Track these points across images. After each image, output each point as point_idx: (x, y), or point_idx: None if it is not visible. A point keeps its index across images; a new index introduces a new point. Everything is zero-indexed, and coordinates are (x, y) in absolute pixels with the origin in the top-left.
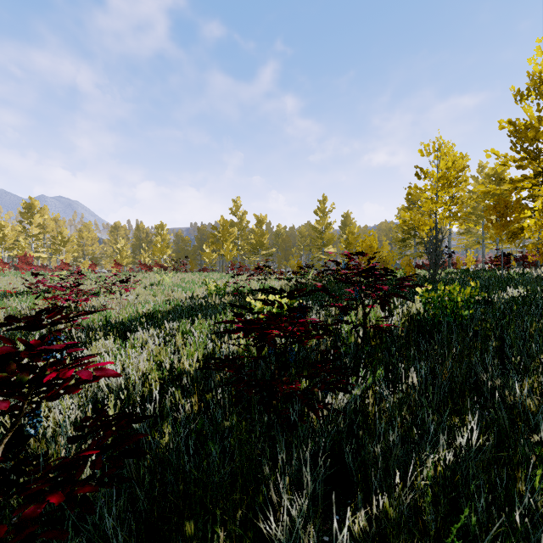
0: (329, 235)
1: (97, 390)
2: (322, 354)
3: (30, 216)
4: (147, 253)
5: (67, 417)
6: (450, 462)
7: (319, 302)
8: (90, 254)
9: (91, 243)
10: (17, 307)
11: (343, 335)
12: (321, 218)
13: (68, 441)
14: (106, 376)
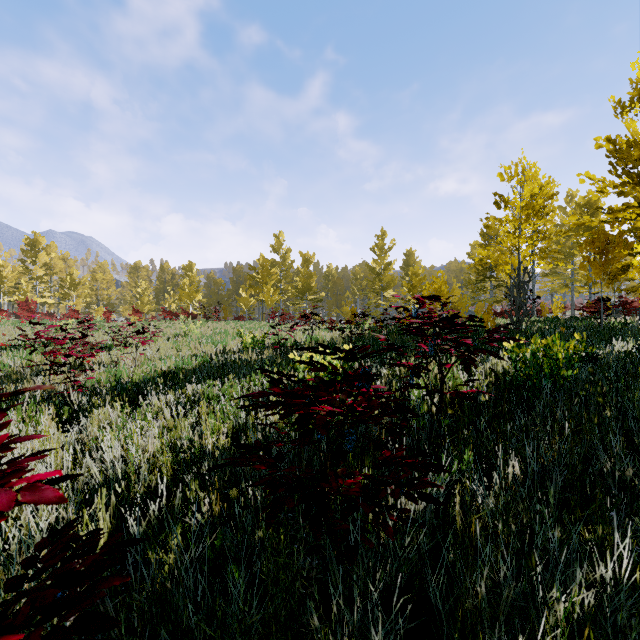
0: (389, 277)
1: (88, 479)
2: (388, 429)
3: (33, 255)
4: (172, 298)
5: (44, 519)
6: (590, 608)
7: (379, 358)
8: (105, 299)
9: (106, 286)
10: (10, 364)
11: (412, 402)
12: (380, 257)
13: (5, 586)
14: (38, 502)
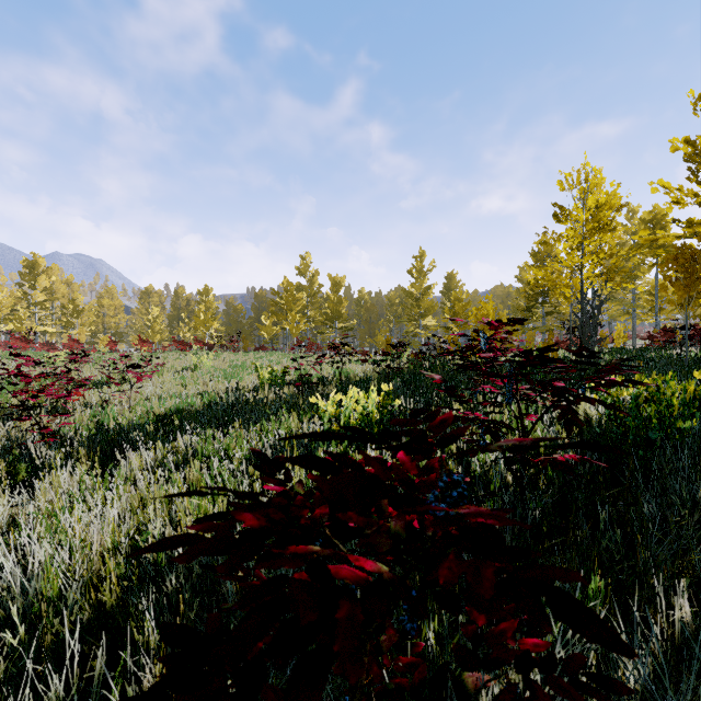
0: (428, 302)
1: None
2: None
3: (32, 278)
4: (187, 326)
5: None
6: None
7: (423, 398)
8: (112, 327)
9: (114, 313)
10: None
11: (475, 464)
12: (418, 280)
13: None
14: None
